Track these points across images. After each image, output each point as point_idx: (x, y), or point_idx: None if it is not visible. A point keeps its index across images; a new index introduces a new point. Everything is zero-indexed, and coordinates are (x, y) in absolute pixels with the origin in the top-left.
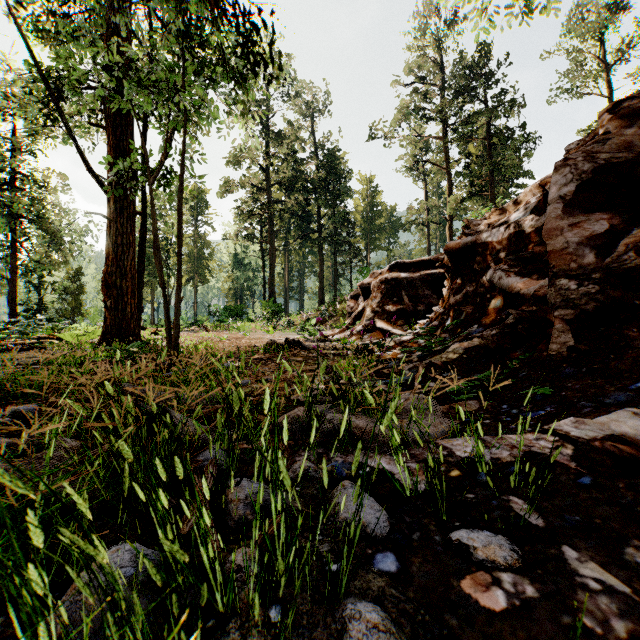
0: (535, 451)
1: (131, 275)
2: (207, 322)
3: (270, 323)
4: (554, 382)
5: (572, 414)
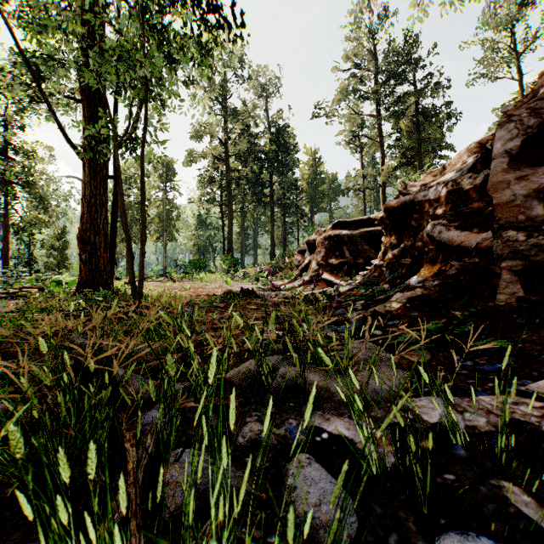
0: (517, 419)
1: (104, 232)
2: (175, 274)
3: (228, 274)
4: (506, 333)
5: (535, 369)
